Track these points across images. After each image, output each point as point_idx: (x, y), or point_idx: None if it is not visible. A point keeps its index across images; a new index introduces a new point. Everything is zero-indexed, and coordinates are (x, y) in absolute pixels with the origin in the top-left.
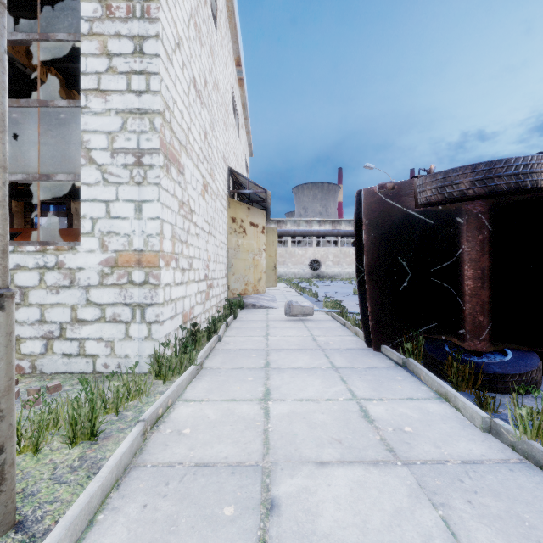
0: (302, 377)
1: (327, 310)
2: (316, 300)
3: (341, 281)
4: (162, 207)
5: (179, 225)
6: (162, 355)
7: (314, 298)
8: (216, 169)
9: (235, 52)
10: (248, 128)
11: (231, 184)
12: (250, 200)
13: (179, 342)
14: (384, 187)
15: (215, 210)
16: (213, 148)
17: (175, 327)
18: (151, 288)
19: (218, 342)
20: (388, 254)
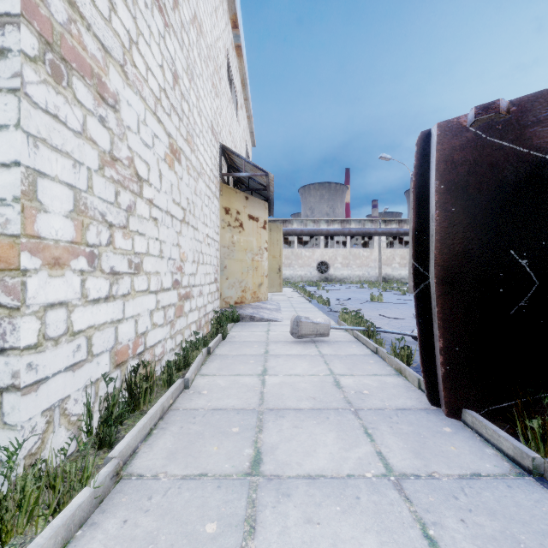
0: (330, 519)
1: (347, 328)
2: (328, 309)
3: (351, 284)
4: (33, 144)
5: (101, 194)
6: (33, 454)
7: (325, 306)
8: (198, 137)
9: (230, 7)
10: (249, 112)
11: (224, 167)
12: (249, 188)
13: (100, 405)
14: (492, 107)
15: (195, 192)
16: (192, 106)
17: (86, 380)
18: (2, 314)
19: (184, 389)
20: (486, 244)
